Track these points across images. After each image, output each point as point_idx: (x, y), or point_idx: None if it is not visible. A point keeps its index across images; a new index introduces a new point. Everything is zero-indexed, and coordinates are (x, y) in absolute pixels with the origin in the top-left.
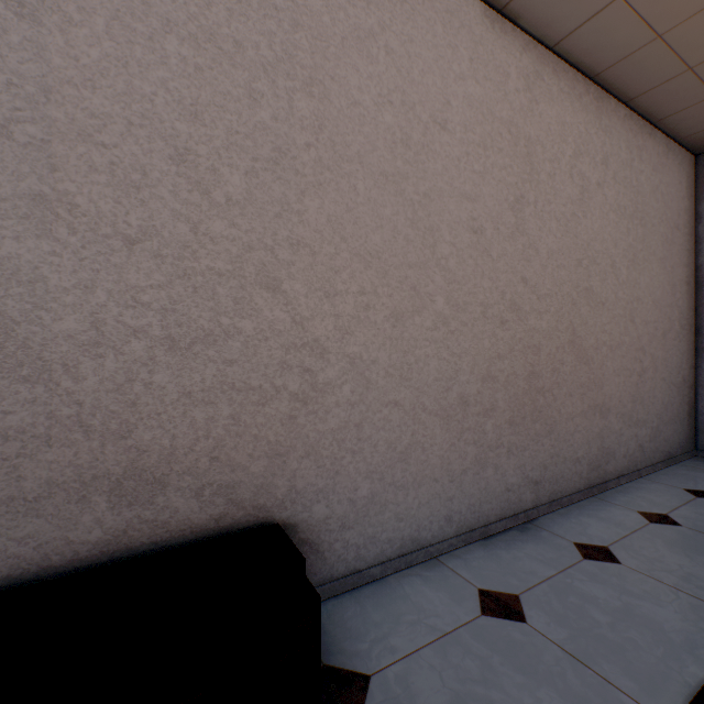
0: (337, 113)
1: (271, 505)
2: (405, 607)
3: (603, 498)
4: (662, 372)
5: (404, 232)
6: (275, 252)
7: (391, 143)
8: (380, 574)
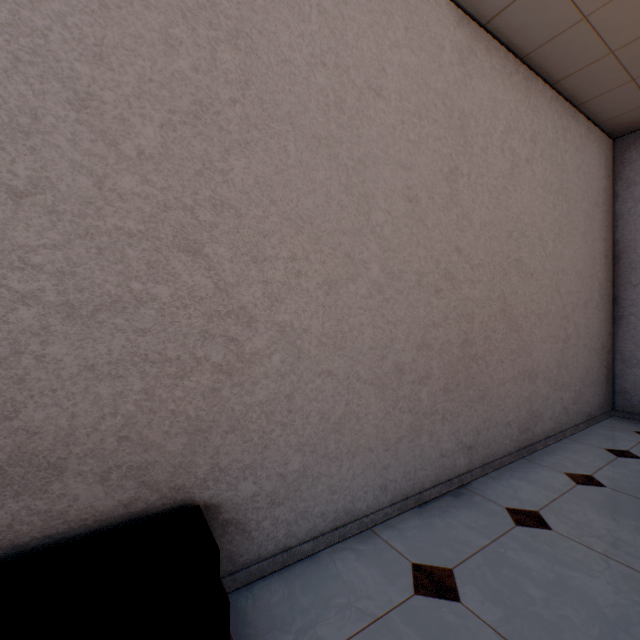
0: (265, 70)
1: (190, 485)
2: (335, 588)
3: (532, 460)
4: (584, 339)
5: (338, 198)
6: (196, 213)
7: (324, 105)
8: (312, 550)
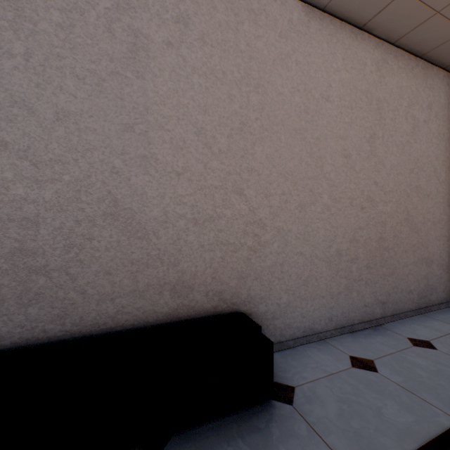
0: (270, 100)
1: (239, 303)
2: (308, 360)
3: (427, 316)
4: None
5: (305, 160)
6: (241, 175)
7: (298, 112)
8: (292, 345)
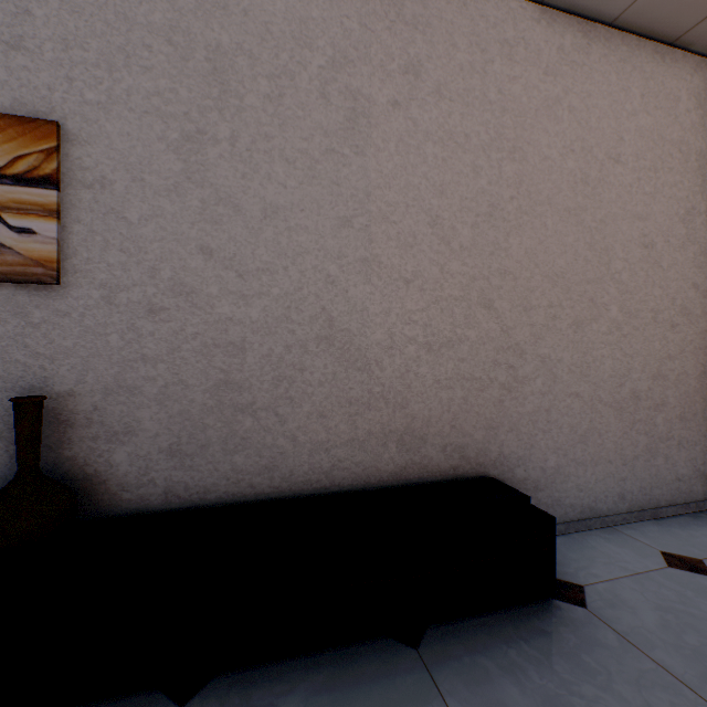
0: (531, 169)
1: (486, 464)
2: (595, 553)
3: None
4: None
5: (583, 255)
6: (489, 280)
7: (572, 184)
8: (564, 531)
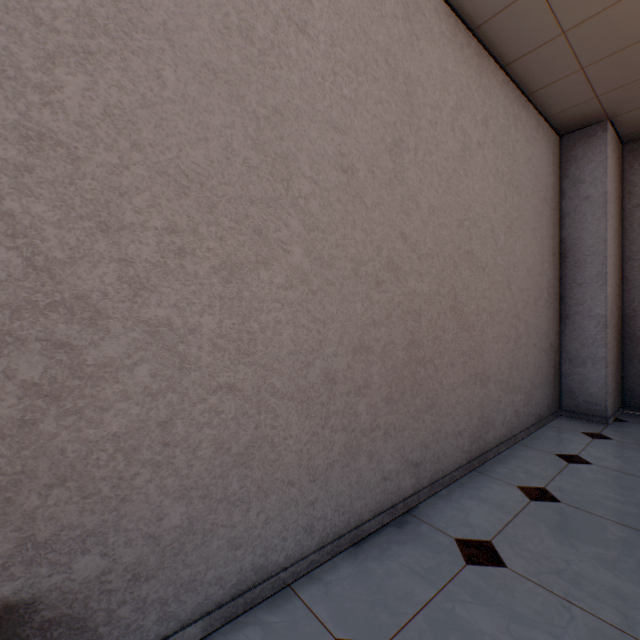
0: None
1: None
2: None
3: (484, 472)
4: (534, 338)
5: (243, 154)
6: None
7: (222, 27)
8: (202, 632)
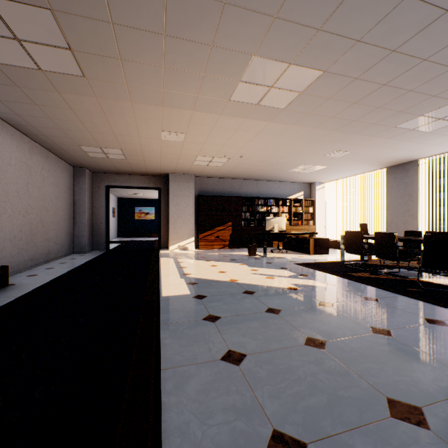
0: None
1: None
2: (11, 280)
3: (50, 263)
4: (65, 230)
5: (2, 193)
6: None
7: None
8: None
